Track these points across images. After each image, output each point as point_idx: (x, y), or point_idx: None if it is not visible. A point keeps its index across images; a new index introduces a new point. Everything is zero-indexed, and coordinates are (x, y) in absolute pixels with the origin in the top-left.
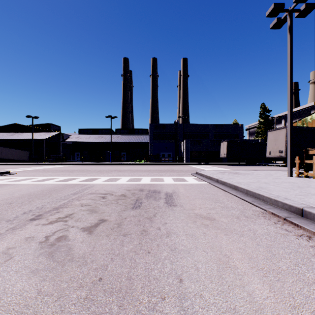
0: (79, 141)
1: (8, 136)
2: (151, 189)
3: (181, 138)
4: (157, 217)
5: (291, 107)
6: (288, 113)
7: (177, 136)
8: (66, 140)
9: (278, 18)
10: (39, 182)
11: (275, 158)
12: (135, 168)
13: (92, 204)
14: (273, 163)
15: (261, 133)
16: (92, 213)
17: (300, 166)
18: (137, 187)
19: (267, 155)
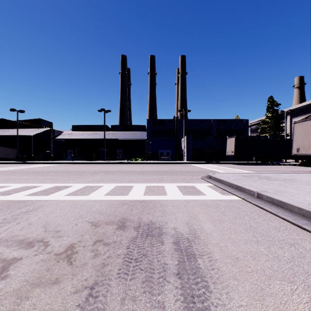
0: (72, 138)
1: None
2: (143, 221)
3: (181, 135)
4: None
5: None
6: None
7: (177, 132)
8: (57, 137)
9: None
10: None
11: (290, 156)
12: (128, 168)
13: None
14: (284, 162)
15: (269, 128)
16: None
17: None
18: (116, 211)
19: (294, 152)
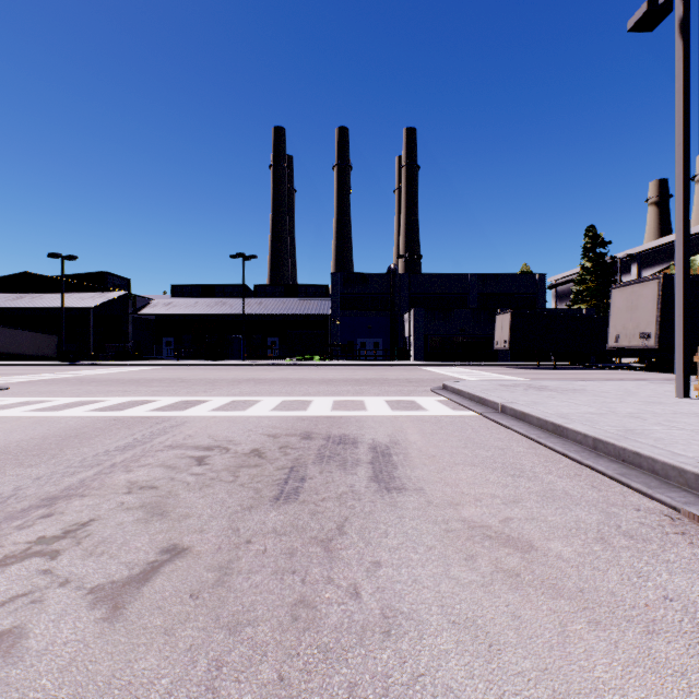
0: (173, 313)
1: (8, 300)
2: (333, 434)
3: (405, 306)
4: (350, 536)
5: (687, 222)
6: (679, 239)
7: (394, 301)
8: (141, 310)
9: (652, 3)
10: (51, 412)
11: (623, 352)
12: (297, 374)
13: (160, 486)
14: (616, 363)
15: (586, 293)
16: (151, 519)
17: None
18: (296, 426)
19: (610, 344)
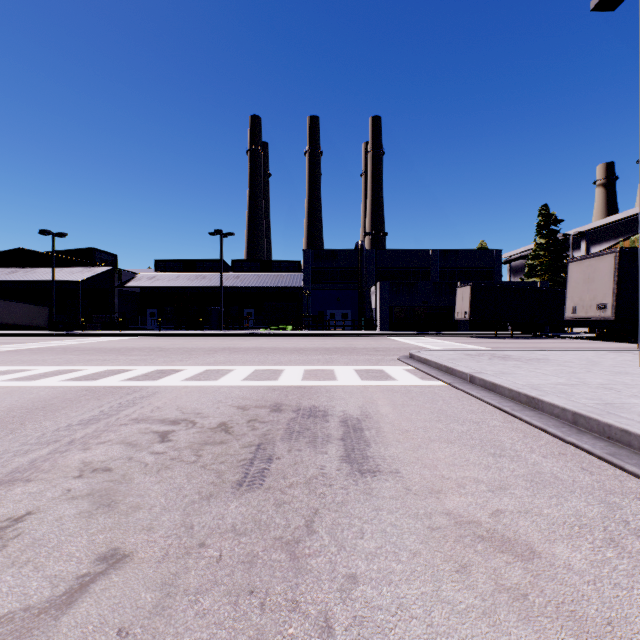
0: (156, 286)
1: (3, 274)
2: (303, 405)
3: (371, 279)
4: (320, 536)
5: None
6: None
7: (362, 275)
8: (127, 284)
9: None
10: (26, 381)
11: (576, 322)
12: (270, 343)
13: (115, 468)
14: (568, 333)
15: (540, 268)
16: (96, 512)
17: (629, 338)
18: (266, 397)
19: (567, 314)
